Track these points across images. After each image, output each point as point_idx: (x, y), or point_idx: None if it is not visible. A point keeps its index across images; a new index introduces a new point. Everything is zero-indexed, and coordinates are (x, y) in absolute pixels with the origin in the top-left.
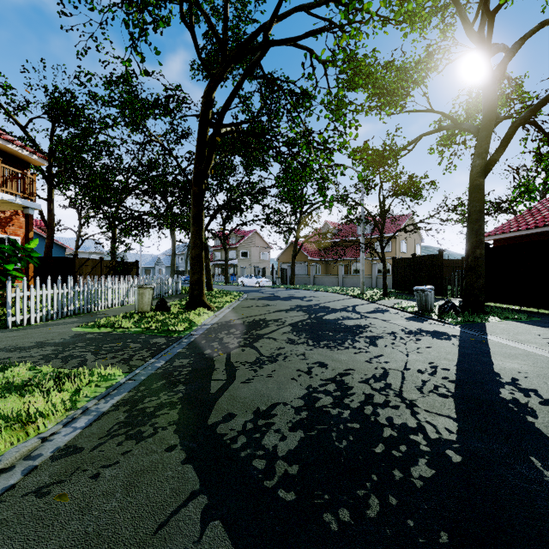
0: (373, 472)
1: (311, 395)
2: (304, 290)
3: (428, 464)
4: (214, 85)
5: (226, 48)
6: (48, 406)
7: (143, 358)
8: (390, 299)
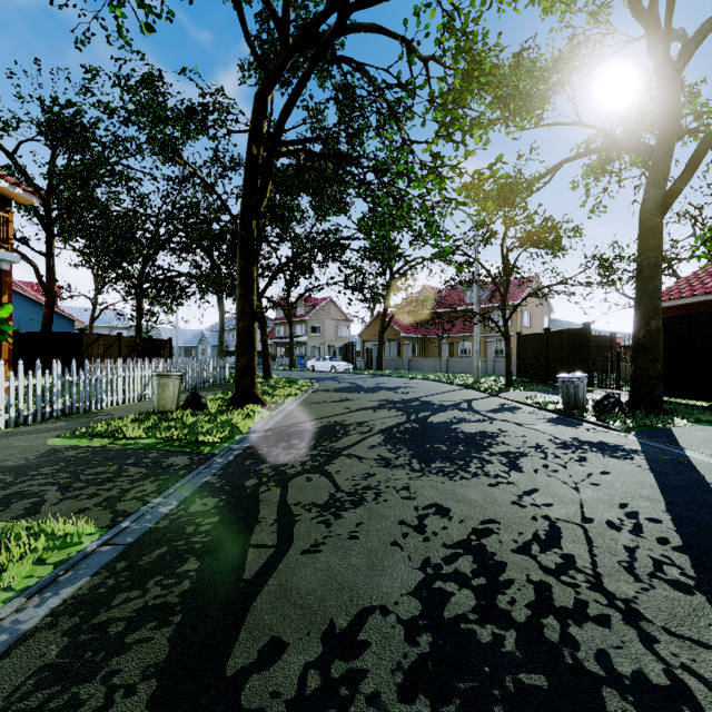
0: None
1: (432, 584)
2: (395, 377)
3: None
4: (270, 83)
5: (287, 32)
6: None
7: (143, 495)
8: (517, 391)
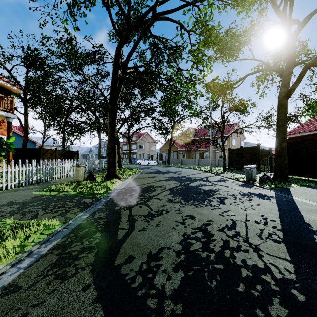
0: (240, 311)
1: (186, 240)
2: (176, 167)
3: (281, 303)
4: (122, 43)
5: (129, 21)
6: (3, 250)
7: (75, 212)
8: (228, 173)
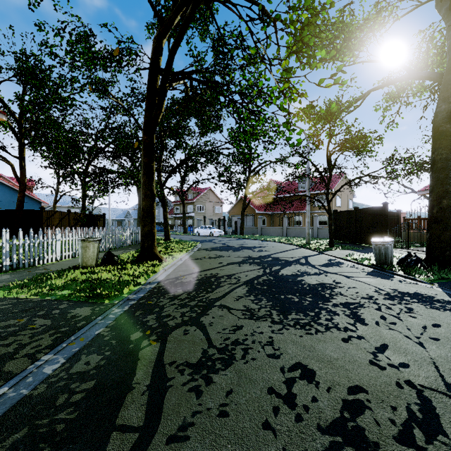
0: None
1: None
2: (252, 240)
3: None
4: (165, 30)
5: None
6: None
7: (36, 351)
8: (337, 250)
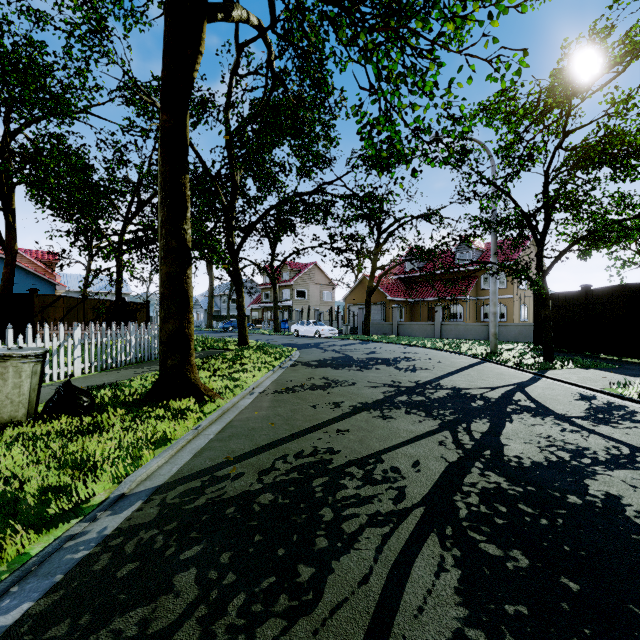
0: None
1: None
2: (386, 344)
3: None
4: None
5: None
6: None
7: None
8: (568, 368)
